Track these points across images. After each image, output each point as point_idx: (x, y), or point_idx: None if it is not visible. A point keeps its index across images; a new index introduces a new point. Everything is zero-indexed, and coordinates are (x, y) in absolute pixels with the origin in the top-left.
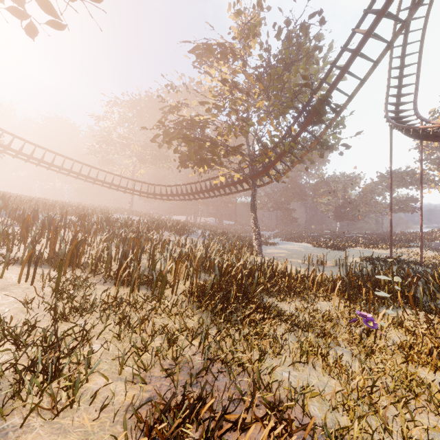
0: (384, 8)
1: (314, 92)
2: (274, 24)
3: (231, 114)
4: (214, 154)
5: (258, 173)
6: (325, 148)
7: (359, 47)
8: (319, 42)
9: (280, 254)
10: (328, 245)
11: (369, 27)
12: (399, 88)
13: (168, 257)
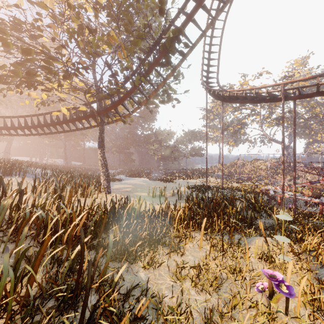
0: None
1: (163, 34)
2: None
3: (71, 9)
4: (49, 71)
5: (107, 108)
6: (166, 96)
7: None
8: None
9: (126, 188)
10: (161, 179)
11: None
12: (208, 66)
13: None
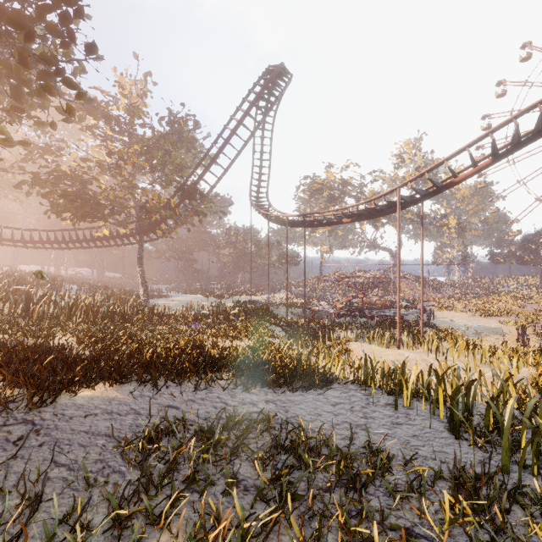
0: (227, 140)
1: (189, 176)
2: (157, 113)
3: (116, 186)
4: (98, 211)
5: (145, 231)
6: (203, 216)
7: (214, 158)
8: (199, 128)
9: (170, 304)
10: (216, 295)
11: (220, 148)
12: (260, 174)
13: (51, 307)
